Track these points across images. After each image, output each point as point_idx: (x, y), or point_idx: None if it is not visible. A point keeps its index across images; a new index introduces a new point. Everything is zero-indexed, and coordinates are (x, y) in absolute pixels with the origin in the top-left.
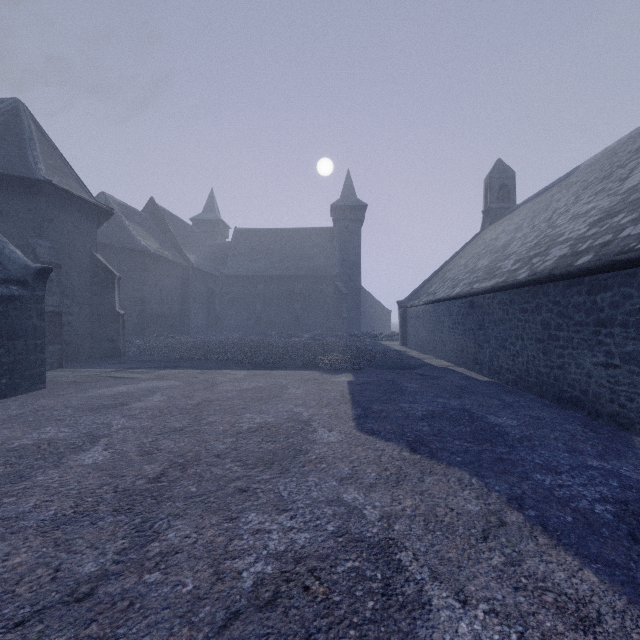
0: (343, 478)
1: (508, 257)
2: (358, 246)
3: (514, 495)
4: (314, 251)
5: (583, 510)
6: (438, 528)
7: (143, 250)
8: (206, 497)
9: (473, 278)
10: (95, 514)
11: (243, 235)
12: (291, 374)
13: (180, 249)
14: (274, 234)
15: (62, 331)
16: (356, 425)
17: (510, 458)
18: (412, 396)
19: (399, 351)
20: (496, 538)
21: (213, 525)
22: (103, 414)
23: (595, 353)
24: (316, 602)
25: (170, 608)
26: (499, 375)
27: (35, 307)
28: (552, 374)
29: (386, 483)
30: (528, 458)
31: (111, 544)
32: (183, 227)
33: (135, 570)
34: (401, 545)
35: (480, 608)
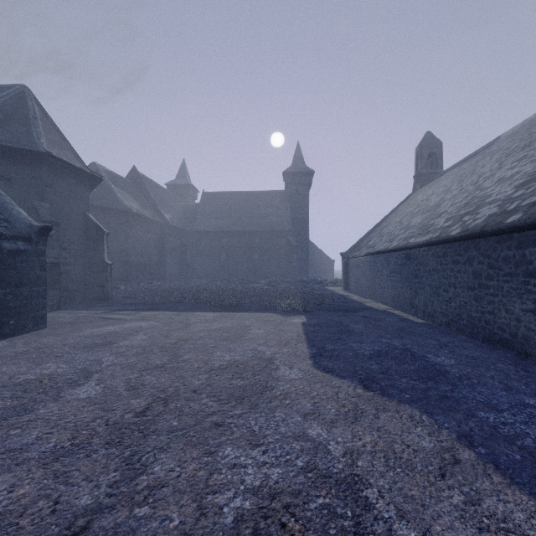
0: (306, 414)
1: (440, 215)
2: (306, 206)
3: (463, 432)
4: (269, 210)
5: (529, 448)
6: (398, 465)
7: (127, 210)
8: (186, 431)
9: (408, 233)
10: (89, 446)
11: (210, 197)
12: (253, 316)
13: (157, 209)
14: (236, 196)
15: (60, 279)
16: (313, 363)
17: (454, 396)
18: (359, 336)
19: (343, 295)
20: (453, 476)
21: (194, 459)
22: (95, 351)
23: (524, 301)
24: None
25: None
26: (433, 318)
27: (38, 259)
28: (483, 318)
29: (345, 419)
30: (470, 396)
31: (104, 477)
32: (160, 191)
33: (126, 504)
34: (366, 482)
35: None
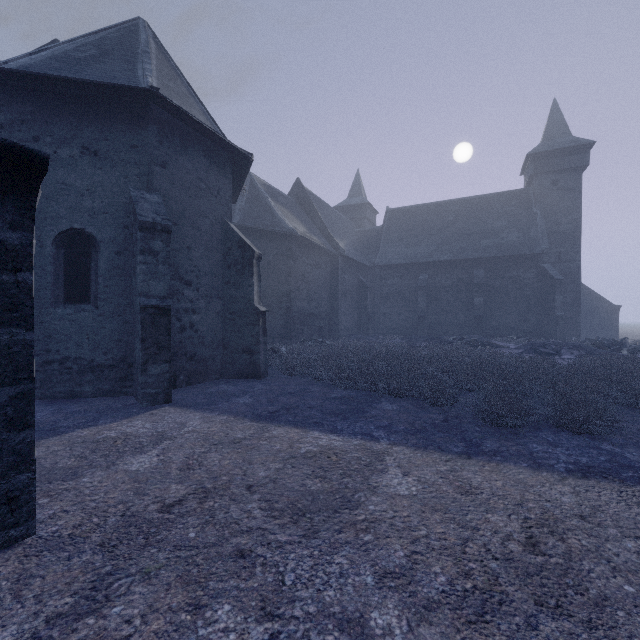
0: None
1: None
2: (575, 208)
3: None
4: (500, 223)
5: None
6: None
7: (289, 233)
8: None
9: None
10: None
11: (397, 215)
12: None
13: (328, 234)
14: (438, 209)
15: (181, 338)
16: None
17: None
18: None
19: None
20: None
21: None
22: None
23: None
24: None
25: None
26: None
27: None
28: None
29: None
30: None
31: None
32: (329, 212)
33: None
34: None
35: None
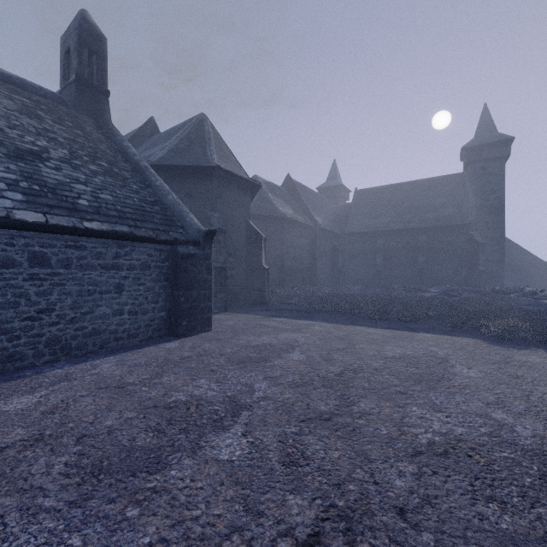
0: None
1: None
2: (499, 188)
3: None
4: (440, 201)
5: None
6: None
7: (282, 216)
8: None
9: None
10: None
11: (363, 195)
12: (443, 340)
13: (309, 213)
14: (394, 189)
15: (227, 282)
16: None
17: None
18: None
19: None
20: None
21: None
22: (248, 370)
23: None
24: None
25: None
26: None
27: (204, 263)
28: None
29: None
30: None
31: None
32: (311, 195)
33: None
34: None
35: None
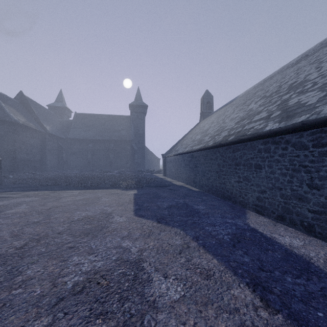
0: (123, 237)
1: (207, 135)
2: (143, 126)
3: (196, 236)
4: (120, 127)
5: (220, 238)
6: (162, 252)
7: (15, 122)
8: (50, 253)
9: (193, 144)
10: None
11: (80, 116)
12: (105, 191)
13: (40, 122)
14: (98, 117)
15: None
16: (134, 213)
17: (198, 222)
18: (163, 199)
19: (162, 178)
20: (184, 252)
21: (53, 264)
22: None
23: (235, 177)
24: (102, 287)
25: (27, 302)
26: (202, 188)
27: None
28: (221, 186)
29: (143, 237)
30: (205, 221)
31: None
32: (42, 110)
33: (7, 290)
34: (145, 260)
35: (171, 278)
